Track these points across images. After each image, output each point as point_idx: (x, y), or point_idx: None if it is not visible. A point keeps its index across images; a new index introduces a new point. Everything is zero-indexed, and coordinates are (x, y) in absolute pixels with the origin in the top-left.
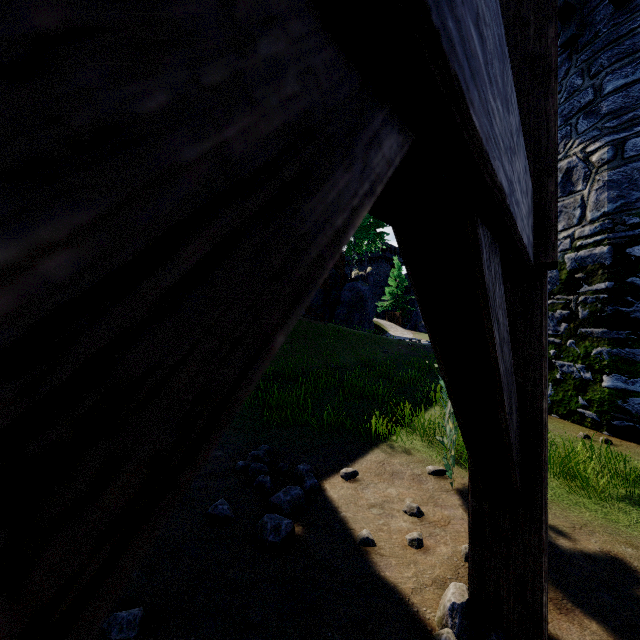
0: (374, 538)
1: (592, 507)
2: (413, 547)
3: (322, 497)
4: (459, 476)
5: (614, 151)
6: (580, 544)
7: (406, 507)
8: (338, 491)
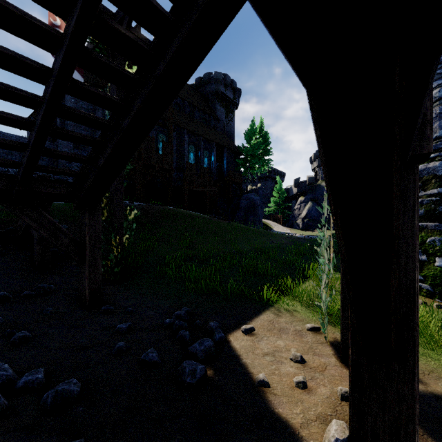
0: (268, 380)
1: (435, 357)
2: (299, 388)
3: (228, 347)
4: (330, 332)
5: None
6: (430, 387)
7: (292, 356)
8: (240, 342)
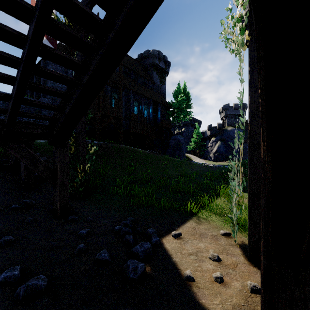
0: (193, 275)
1: None
2: (217, 282)
3: (161, 248)
4: (238, 236)
5: None
6: None
7: (210, 255)
8: (170, 244)
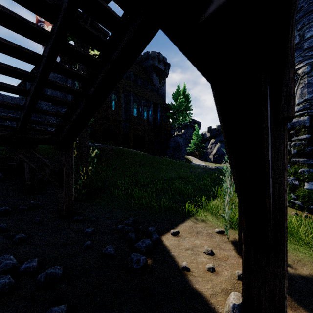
0: (189, 266)
1: (303, 251)
2: (210, 272)
3: (161, 244)
4: (231, 234)
5: (310, 67)
6: (298, 271)
7: (205, 250)
8: (169, 241)
